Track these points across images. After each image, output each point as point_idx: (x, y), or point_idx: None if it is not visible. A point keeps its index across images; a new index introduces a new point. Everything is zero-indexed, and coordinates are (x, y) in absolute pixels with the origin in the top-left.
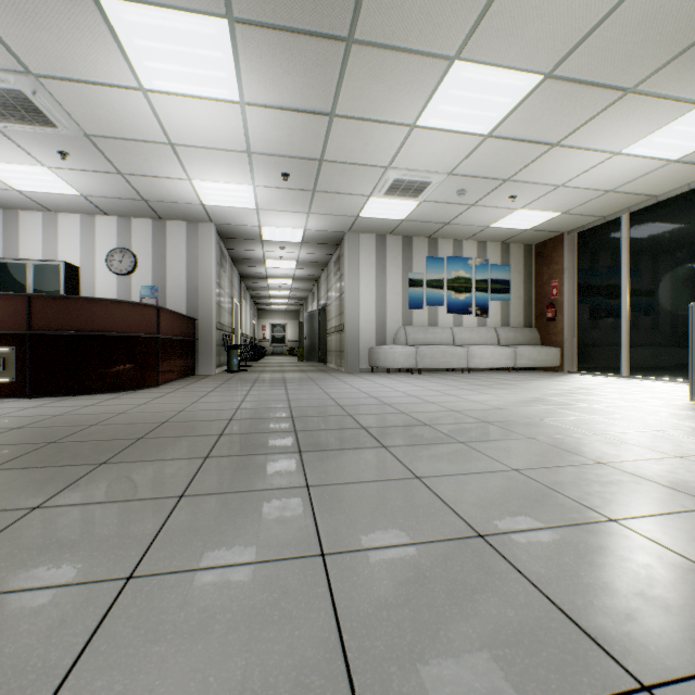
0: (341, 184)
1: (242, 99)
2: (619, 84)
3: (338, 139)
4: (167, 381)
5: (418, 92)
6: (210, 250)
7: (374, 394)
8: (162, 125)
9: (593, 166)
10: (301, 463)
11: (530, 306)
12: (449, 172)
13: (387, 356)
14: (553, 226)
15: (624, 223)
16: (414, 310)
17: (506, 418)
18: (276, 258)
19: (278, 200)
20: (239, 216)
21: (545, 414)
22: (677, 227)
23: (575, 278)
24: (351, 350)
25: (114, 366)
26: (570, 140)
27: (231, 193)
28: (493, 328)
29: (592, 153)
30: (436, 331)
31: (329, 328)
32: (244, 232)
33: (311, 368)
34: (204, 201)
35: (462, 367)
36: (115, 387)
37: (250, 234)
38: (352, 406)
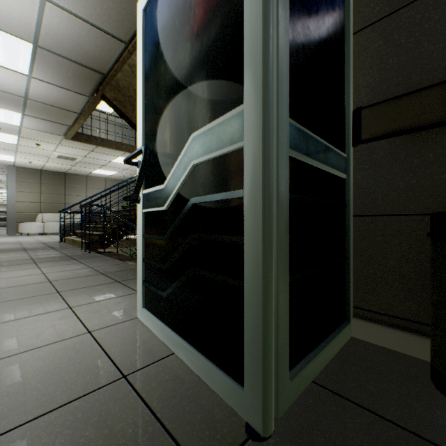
0: None
1: None
2: None
3: None
4: None
5: None
6: None
7: None
8: None
9: None
10: (1, 232)
11: None
12: None
13: None
14: None
15: None
16: None
17: None
18: None
19: None
20: None
21: None
22: None
23: None
24: None
25: None
26: None
27: None
28: None
29: None
30: None
31: None
32: None
33: None
34: None
35: None
36: None
37: None
38: None
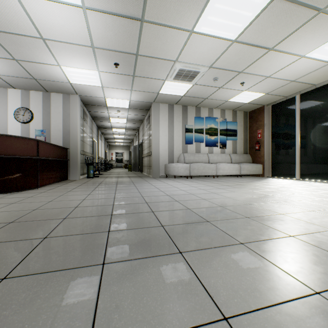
0: (149, 71)
1: (83, 4)
2: (317, 5)
3: (146, 39)
4: (45, 184)
5: (196, 5)
6: (76, 110)
7: (168, 193)
8: (33, 23)
9: (288, 65)
10: (98, 287)
11: (246, 143)
12: (210, 65)
13: (174, 169)
14: (260, 101)
15: (297, 99)
16: (188, 144)
17: (258, 213)
18: (115, 117)
19: (113, 81)
20: (92, 91)
21: (280, 208)
22: (326, 101)
23: (270, 128)
24: (155, 165)
25: (3, 176)
26: (280, 46)
27: (86, 76)
28: (228, 154)
29: (289, 56)
30: (199, 156)
31: (144, 154)
32: (97, 101)
33: (134, 175)
34: (71, 80)
35: (213, 174)
36: (4, 189)
37: (100, 102)
38: (154, 203)
